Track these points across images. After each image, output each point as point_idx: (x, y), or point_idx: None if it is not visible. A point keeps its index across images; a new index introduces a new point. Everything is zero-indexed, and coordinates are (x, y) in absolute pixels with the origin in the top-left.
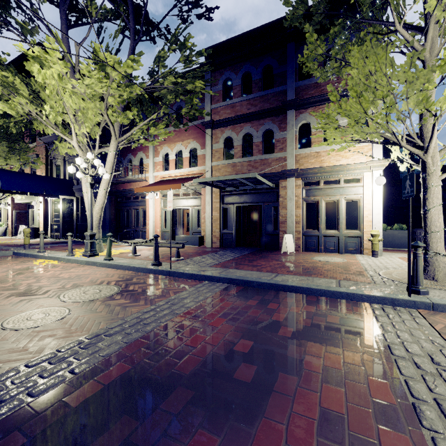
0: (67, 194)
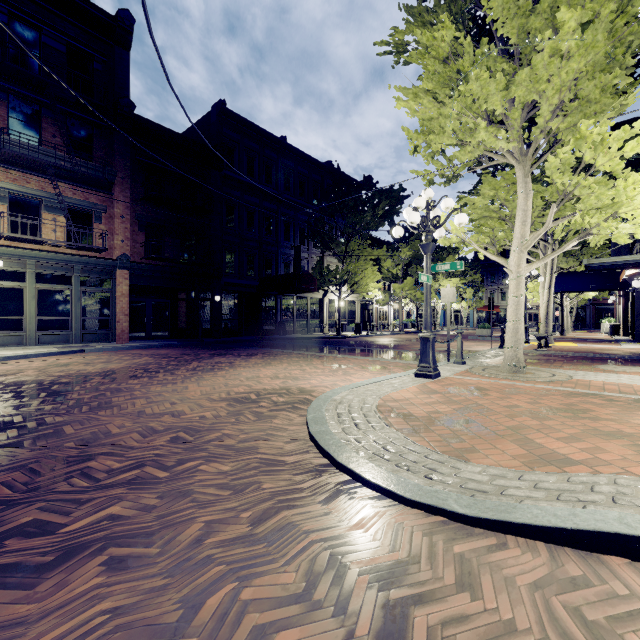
0: (618, 286)
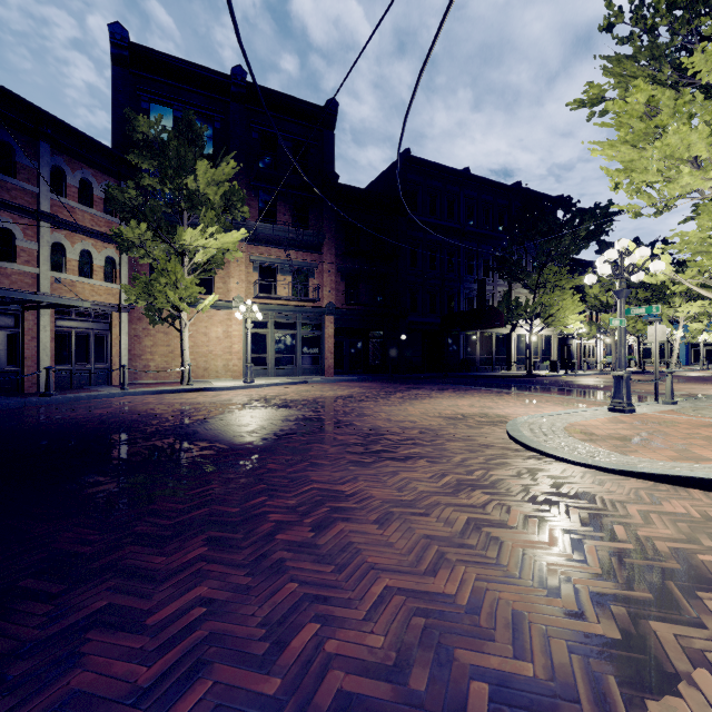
0: None
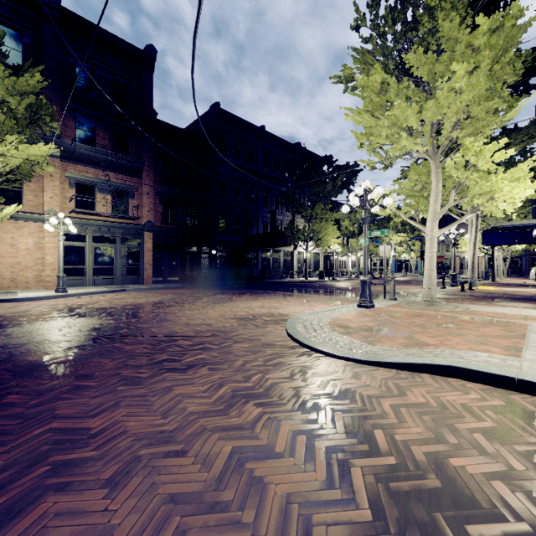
0: None
